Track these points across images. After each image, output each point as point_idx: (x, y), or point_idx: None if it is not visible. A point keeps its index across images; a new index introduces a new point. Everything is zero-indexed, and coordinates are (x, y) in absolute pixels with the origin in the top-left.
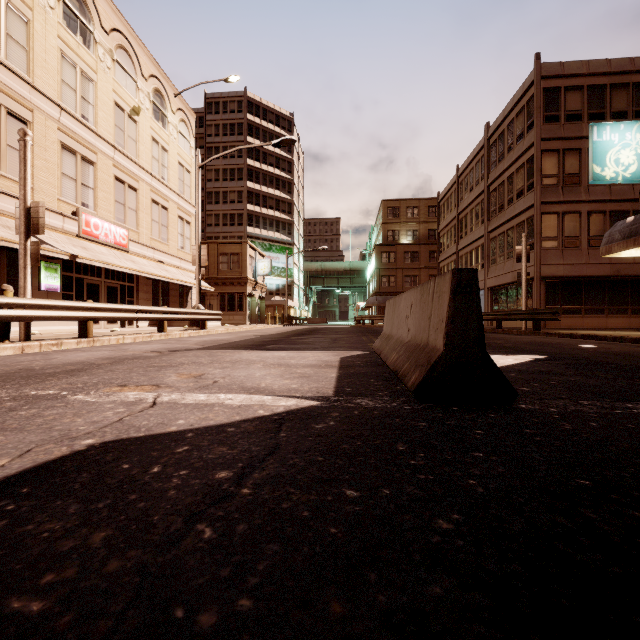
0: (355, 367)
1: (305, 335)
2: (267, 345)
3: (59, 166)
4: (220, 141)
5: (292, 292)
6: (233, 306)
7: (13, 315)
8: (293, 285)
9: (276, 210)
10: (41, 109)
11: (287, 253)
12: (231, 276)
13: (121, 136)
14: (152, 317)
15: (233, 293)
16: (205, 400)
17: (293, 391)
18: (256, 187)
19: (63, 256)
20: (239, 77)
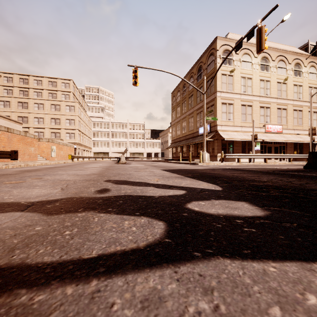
0: None
1: None
2: None
3: (259, 113)
4: None
5: None
6: None
7: (252, 157)
8: None
9: None
10: (254, 100)
11: None
12: None
13: (279, 92)
14: (285, 157)
15: None
16: (276, 167)
17: (290, 168)
18: None
19: (260, 140)
20: None
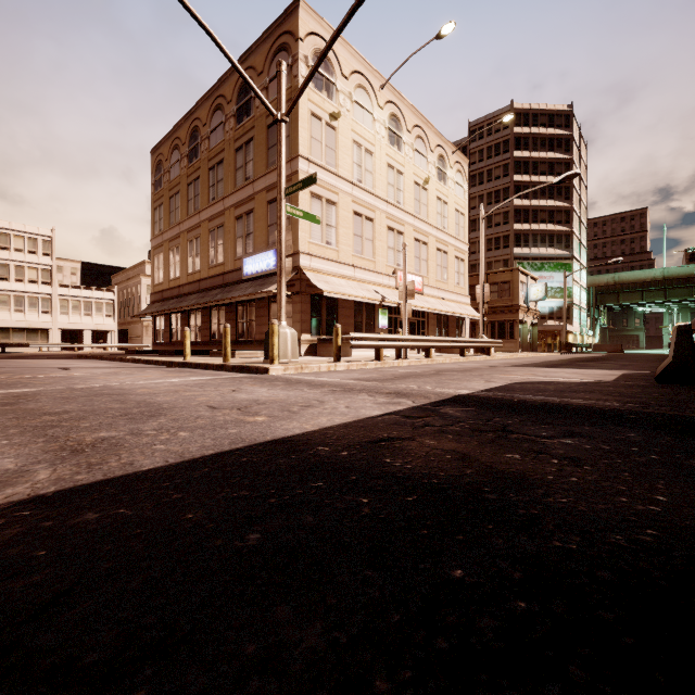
0: (632, 376)
1: (591, 361)
2: (558, 366)
3: (386, 242)
4: (484, 166)
5: (570, 315)
6: (503, 334)
7: (407, 345)
8: (572, 306)
9: (549, 223)
10: (378, 208)
11: (565, 272)
12: (501, 304)
13: (417, 206)
14: (458, 345)
15: (503, 321)
16: (548, 378)
17: (589, 379)
18: (524, 203)
19: (394, 305)
20: (513, 115)
